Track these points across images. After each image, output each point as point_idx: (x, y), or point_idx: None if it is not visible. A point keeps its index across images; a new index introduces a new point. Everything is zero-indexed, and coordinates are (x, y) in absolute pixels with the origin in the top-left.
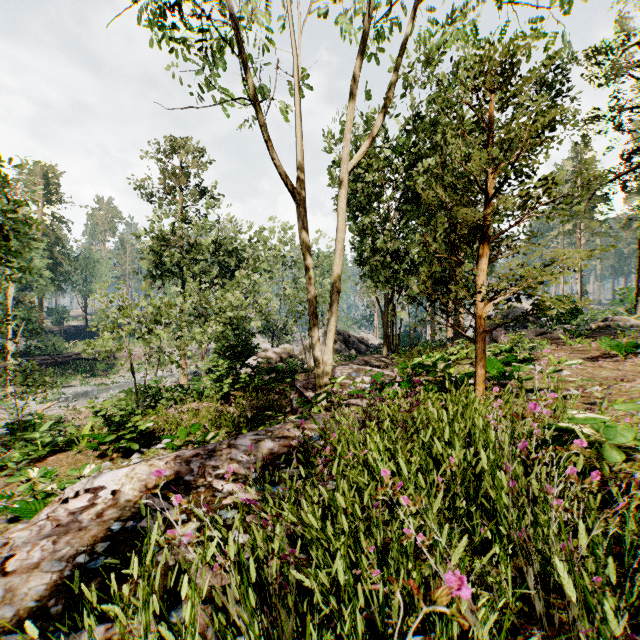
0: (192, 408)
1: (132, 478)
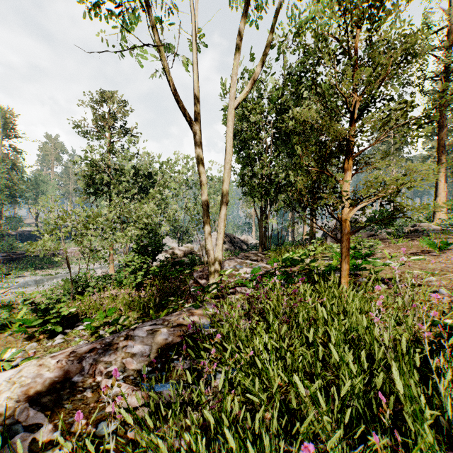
0: (112, 294)
1: (14, 383)
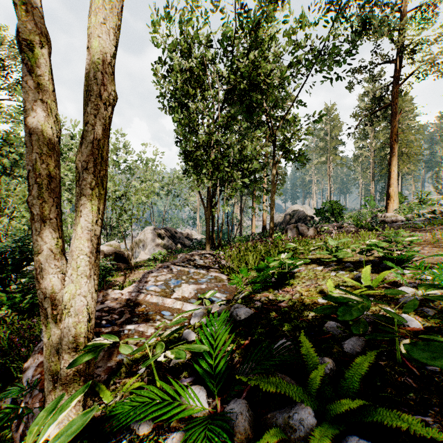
0: None
1: None
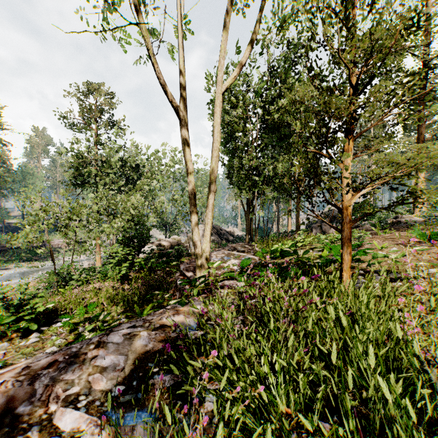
0: (95, 287)
1: None
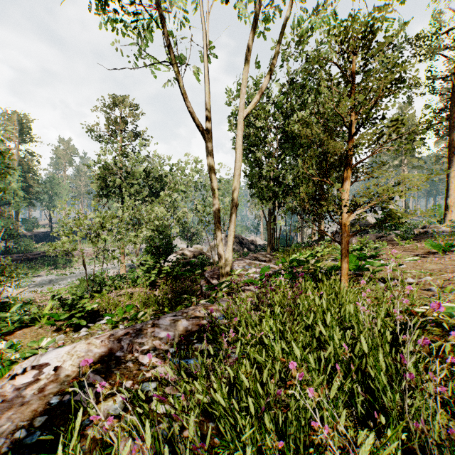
0: (128, 292)
1: (72, 355)
